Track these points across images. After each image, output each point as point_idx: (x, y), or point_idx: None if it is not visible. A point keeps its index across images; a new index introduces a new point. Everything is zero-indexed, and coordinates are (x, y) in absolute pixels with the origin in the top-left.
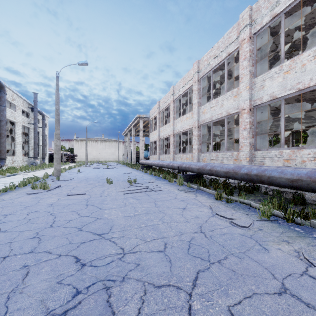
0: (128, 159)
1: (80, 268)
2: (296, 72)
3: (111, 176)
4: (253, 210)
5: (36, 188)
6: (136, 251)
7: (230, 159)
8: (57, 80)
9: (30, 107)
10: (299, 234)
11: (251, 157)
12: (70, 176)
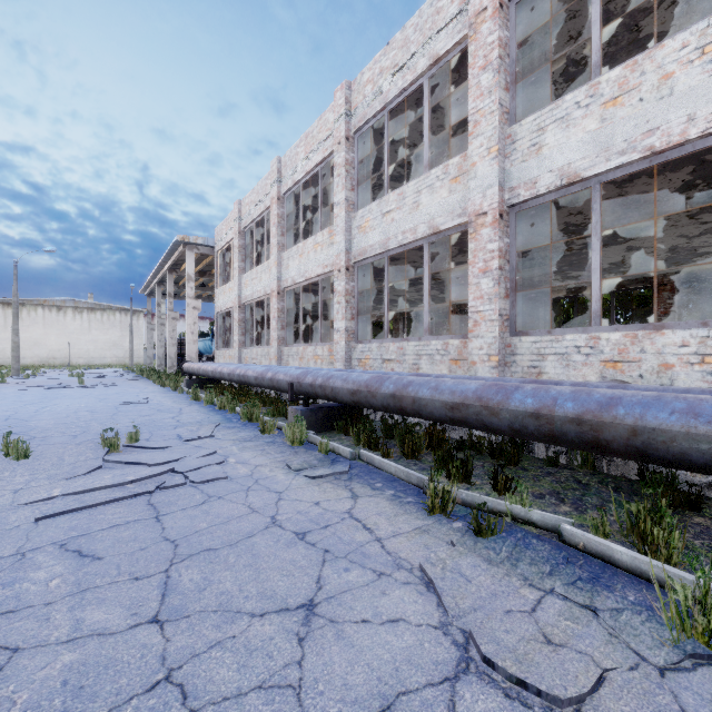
0: (157, 359)
1: None
2: (641, 99)
3: (63, 418)
4: (588, 567)
5: None
6: None
7: (441, 360)
8: None
9: None
10: None
11: (502, 355)
12: None
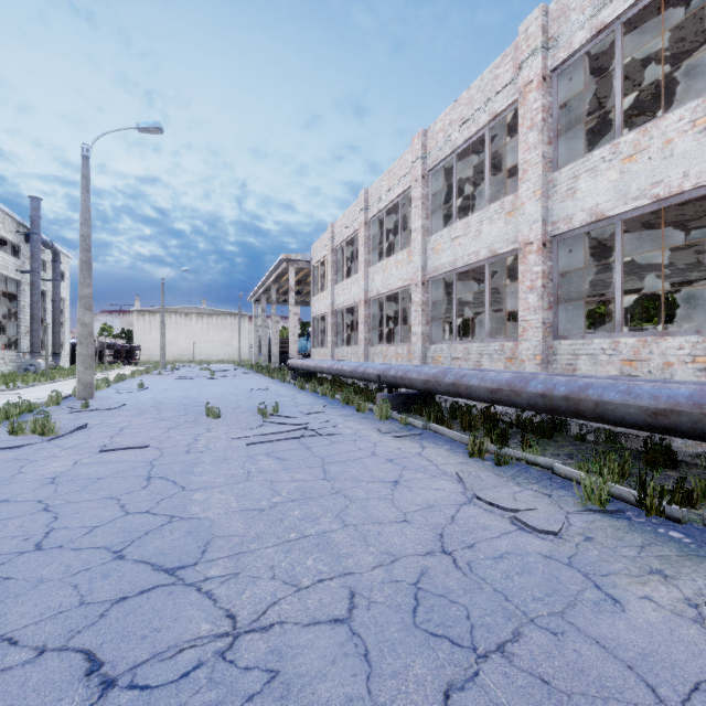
0: (262, 356)
1: (97, 698)
2: (650, 158)
3: (219, 398)
4: (561, 483)
5: (21, 433)
6: (271, 624)
7: (498, 359)
8: (85, 165)
9: (22, 232)
10: (684, 550)
11: (545, 354)
12: (118, 397)
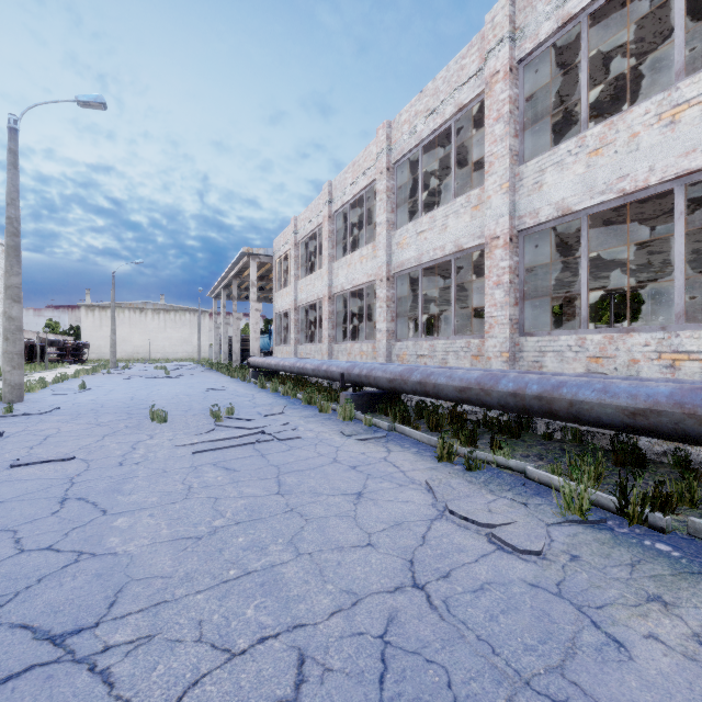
0: (223, 354)
1: None
2: (616, 152)
3: (170, 399)
4: (535, 489)
5: None
6: None
7: (464, 356)
8: (12, 138)
9: None
10: (676, 567)
11: (512, 352)
12: (52, 400)
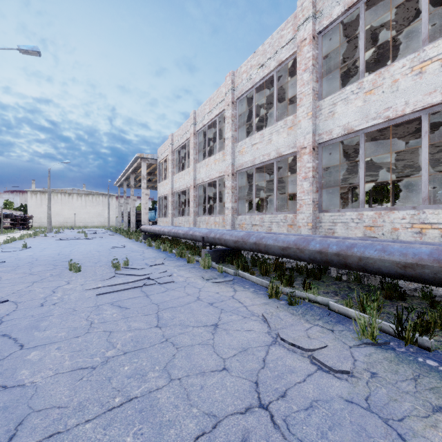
0: (124, 223)
1: None
2: (383, 92)
3: (85, 254)
4: (337, 318)
5: None
6: None
7: (283, 225)
8: None
9: None
10: None
11: (314, 222)
12: (1, 256)
